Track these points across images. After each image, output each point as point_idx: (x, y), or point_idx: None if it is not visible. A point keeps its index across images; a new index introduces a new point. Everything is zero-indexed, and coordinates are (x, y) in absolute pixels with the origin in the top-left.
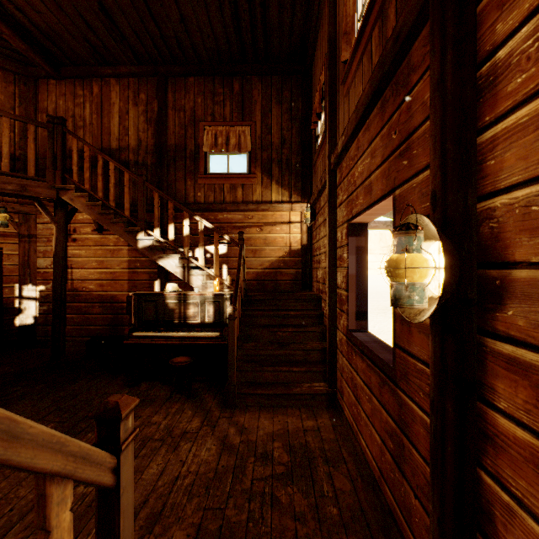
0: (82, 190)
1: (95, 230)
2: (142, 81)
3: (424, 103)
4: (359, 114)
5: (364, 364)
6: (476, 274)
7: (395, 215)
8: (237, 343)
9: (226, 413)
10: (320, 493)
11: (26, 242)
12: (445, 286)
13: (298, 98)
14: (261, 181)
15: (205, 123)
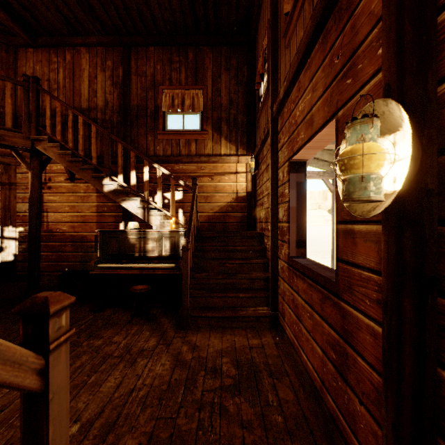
0: (54, 141)
1: (68, 179)
2: (109, 50)
3: (371, 12)
4: (301, 53)
5: (305, 284)
6: (436, 162)
7: (338, 136)
8: (190, 273)
9: (180, 334)
10: (265, 403)
11: (7, 190)
12: (411, 165)
13: (244, 65)
14: (212, 137)
15: (164, 86)
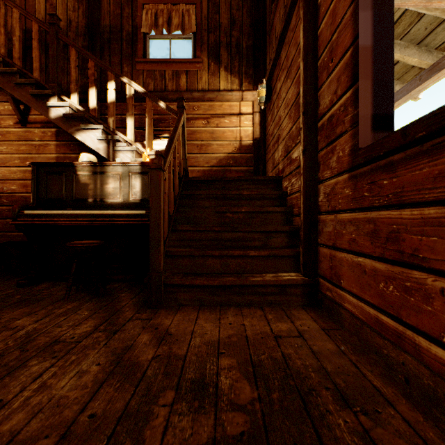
0: None
1: (18, 123)
2: None
3: None
4: None
5: None
6: None
7: None
8: (169, 221)
9: (143, 314)
10: None
11: None
12: None
13: None
14: (207, 67)
15: (144, 0)
